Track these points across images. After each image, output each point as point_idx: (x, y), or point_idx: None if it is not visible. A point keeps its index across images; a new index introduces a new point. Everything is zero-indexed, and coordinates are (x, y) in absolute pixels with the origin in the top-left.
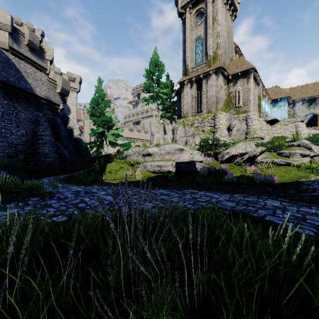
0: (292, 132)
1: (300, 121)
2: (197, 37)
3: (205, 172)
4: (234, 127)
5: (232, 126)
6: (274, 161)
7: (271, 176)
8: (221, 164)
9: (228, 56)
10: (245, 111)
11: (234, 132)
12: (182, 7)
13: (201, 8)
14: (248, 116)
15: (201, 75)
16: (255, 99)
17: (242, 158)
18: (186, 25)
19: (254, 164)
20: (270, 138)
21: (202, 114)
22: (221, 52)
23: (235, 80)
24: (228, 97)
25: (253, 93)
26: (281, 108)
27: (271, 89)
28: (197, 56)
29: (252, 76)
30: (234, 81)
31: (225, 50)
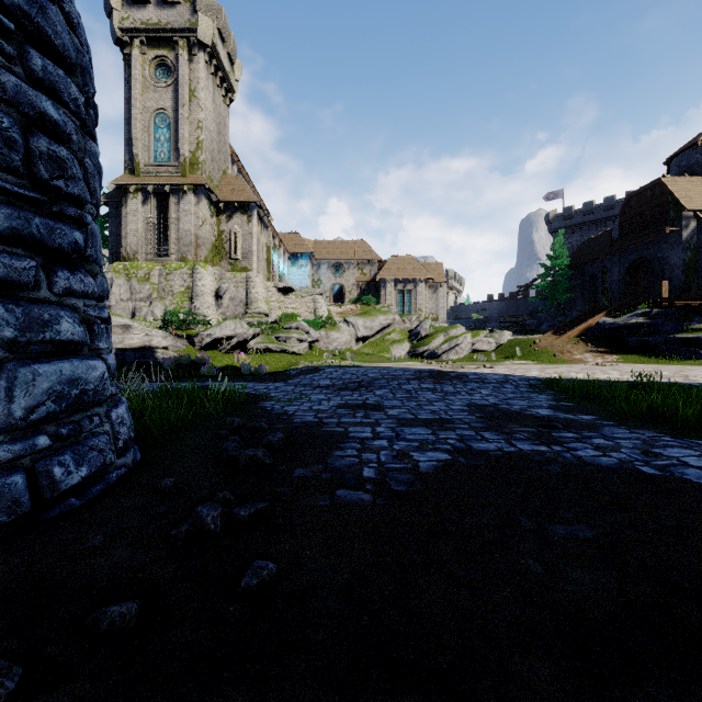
0: (310, 309)
1: (319, 294)
2: (159, 109)
3: (173, 363)
4: (226, 294)
5: (223, 292)
6: (269, 347)
7: (261, 365)
8: (199, 352)
9: (219, 166)
10: (246, 268)
11: (225, 301)
12: (124, 30)
13: (167, 57)
14: (250, 278)
15: (167, 187)
16: (262, 251)
17: (230, 343)
18: (134, 73)
19: (247, 352)
20: (278, 316)
21: (168, 261)
22: (205, 157)
23: (229, 213)
24: (219, 238)
25: (258, 241)
26: (303, 269)
27: (290, 237)
28: (158, 145)
29: (256, 214)
30: (228, 215)
31: (212, 154)
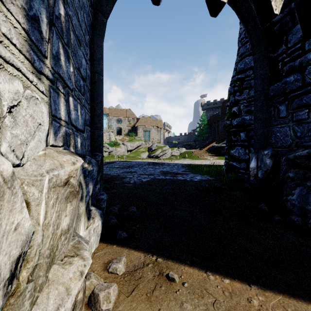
0: (107, 138)
1: (111, 132)
2: None
3: None
4: None
5: None
6: None
7: None
8: None
9: None
10: None
11: None
12: None
13: None
14: None
15: None
16: None
17: None
18: None
19: None
20: None
21: None
22: None
23: None
24: None
25: None
26: (104, 120)
27: None
28: None
29: None
30: None
31: None
